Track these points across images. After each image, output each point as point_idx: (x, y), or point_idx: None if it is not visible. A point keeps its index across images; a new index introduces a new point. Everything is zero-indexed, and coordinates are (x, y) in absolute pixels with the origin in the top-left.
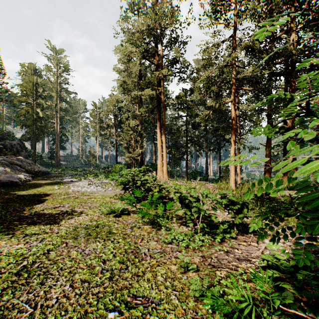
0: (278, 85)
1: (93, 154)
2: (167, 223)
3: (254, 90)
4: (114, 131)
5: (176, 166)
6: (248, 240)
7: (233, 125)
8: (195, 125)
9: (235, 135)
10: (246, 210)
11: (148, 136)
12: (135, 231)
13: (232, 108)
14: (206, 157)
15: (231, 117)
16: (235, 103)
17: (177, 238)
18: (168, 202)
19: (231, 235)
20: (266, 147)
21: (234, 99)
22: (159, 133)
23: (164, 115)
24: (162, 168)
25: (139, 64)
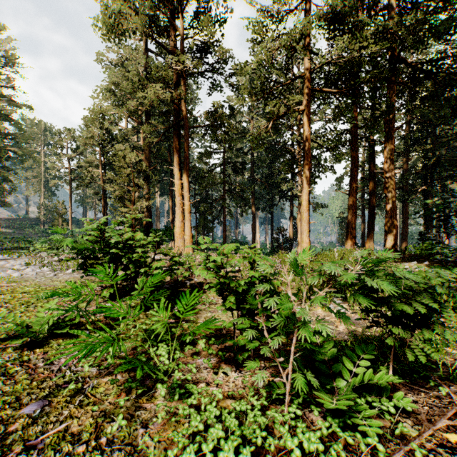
0: (363, 104)
1: (64, 215)
2: (179, 358)
3: (342, 91)
4: (101, 173)
5: (207, 233)
6: (455, 418)
7: (306, 151)
8: (238, 167)
9: (309, 169)
10: (452, 314)
11: (162, 187)
12: (51, 416)
13: (305, 121)
14: (253, 219)
15: (303, 138)
16: (310, 114)
17: (209, 456)
18: (184, 296)
19: (396, 401)
20: (349, 196)
21: (308, 106)
22: (178, 173)
23: (187, 141)
24: (183, 233)
25: (144, 56)
